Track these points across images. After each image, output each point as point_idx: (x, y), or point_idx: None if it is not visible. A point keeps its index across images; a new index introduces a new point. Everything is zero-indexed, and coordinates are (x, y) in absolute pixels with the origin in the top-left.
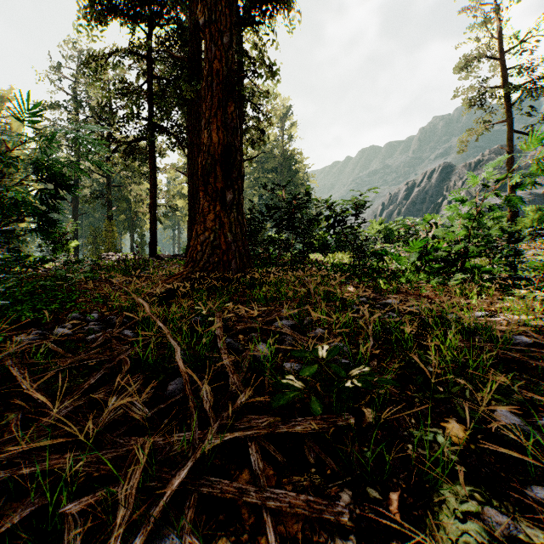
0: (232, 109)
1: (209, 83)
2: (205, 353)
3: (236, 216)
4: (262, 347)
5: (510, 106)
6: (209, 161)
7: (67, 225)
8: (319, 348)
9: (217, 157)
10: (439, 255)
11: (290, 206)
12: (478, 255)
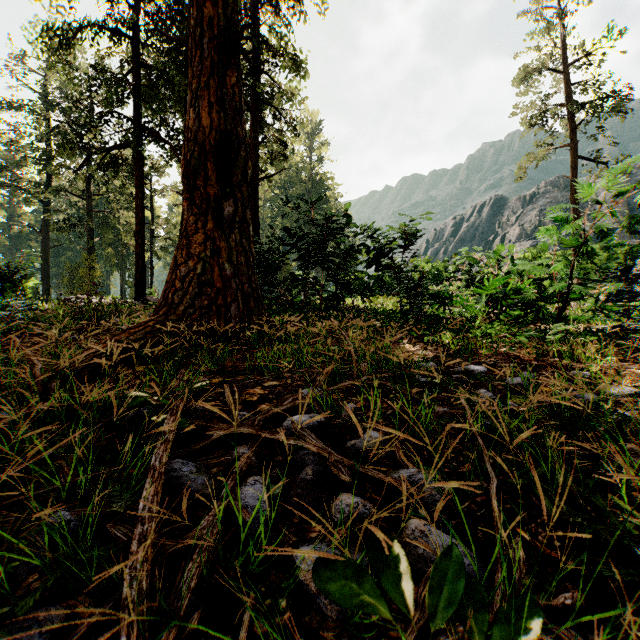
0: (233, 81)
1: (197, 39)
2: (119, 510)
3: (239, 239)
4: (252, 491)
5: (574, 128)
6: (196, 154)
7: (22, 258)
8: (396, 557)
9: (208, 148)
10: (524, 298)
11: (319, 231)
12: (577, 298)
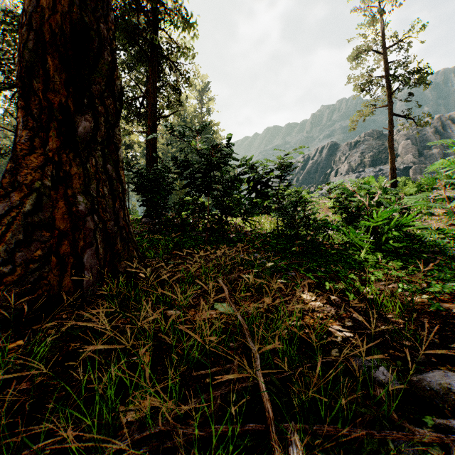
0: None
1: None
2: None
3: (102, 164)
4: None
5: (391, 93)
6: (31, 45)
7: None
8: None
9: (47, 36)
10: (425, 235)
11: (205, 161)
12: None
